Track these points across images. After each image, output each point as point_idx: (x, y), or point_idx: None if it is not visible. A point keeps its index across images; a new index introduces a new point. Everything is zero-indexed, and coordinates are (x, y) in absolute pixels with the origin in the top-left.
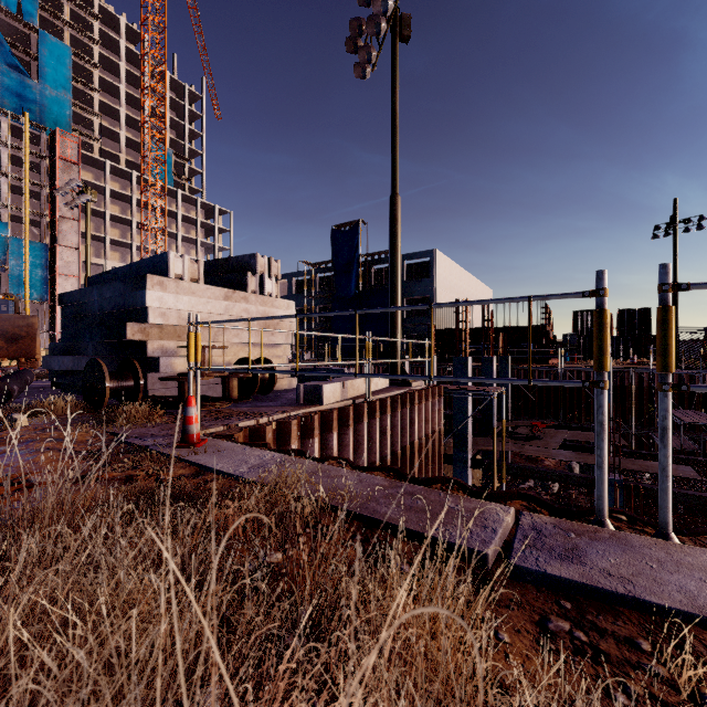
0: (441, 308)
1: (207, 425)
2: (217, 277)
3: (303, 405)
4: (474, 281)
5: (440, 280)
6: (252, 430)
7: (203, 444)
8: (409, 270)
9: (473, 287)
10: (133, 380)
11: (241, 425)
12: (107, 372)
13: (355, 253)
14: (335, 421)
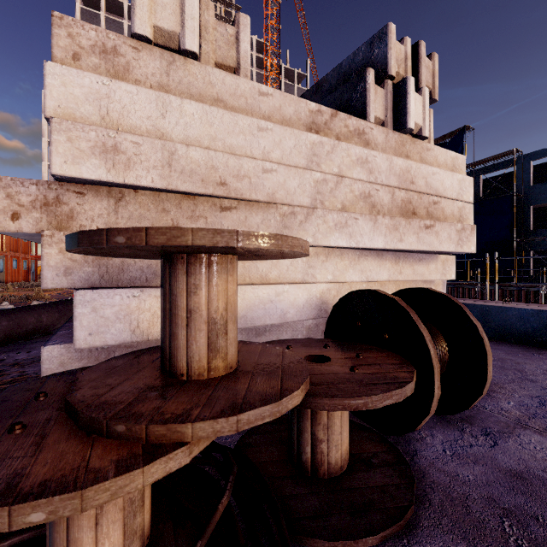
0: None
1: None
2: None
3: None
4: None
5: None
6: None
7: None
8: (534, 173)
9: None
10: None
11: None
12: None
13: None
14: None
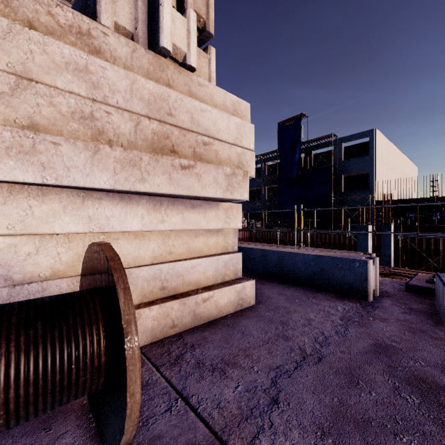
0: (379, 182)
1: None
2: None
3: None
4: (404, 159)
5: (378, 156)
6: None
7: None
8: (344, 152)
9: (404, 165)
10: None
11: None
12: None
13: (297, 141)
14: None
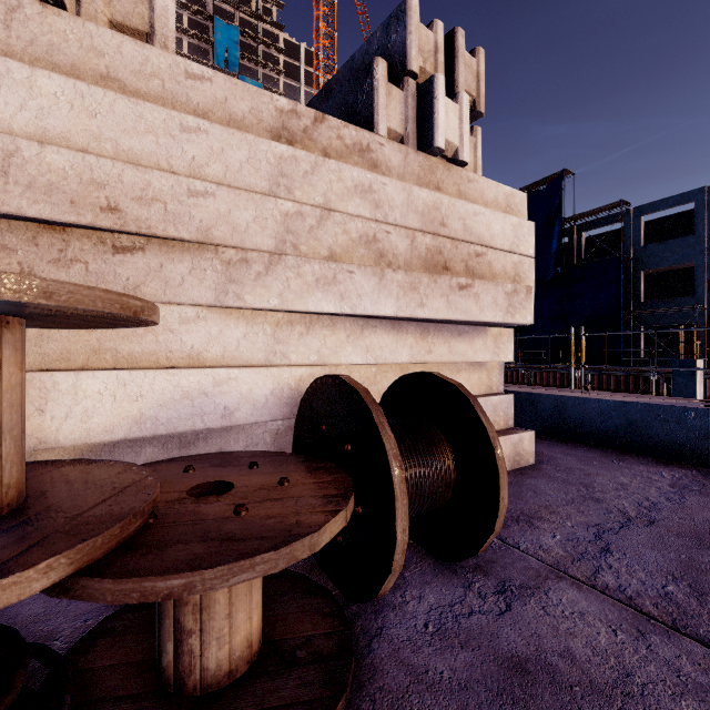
0: None
1: None
2: None
3: None
4: None
5: None
6: None
7: None
8: (645, 231)
9: None
10: None
11: None
12: None
13: (555, 218)
14: None
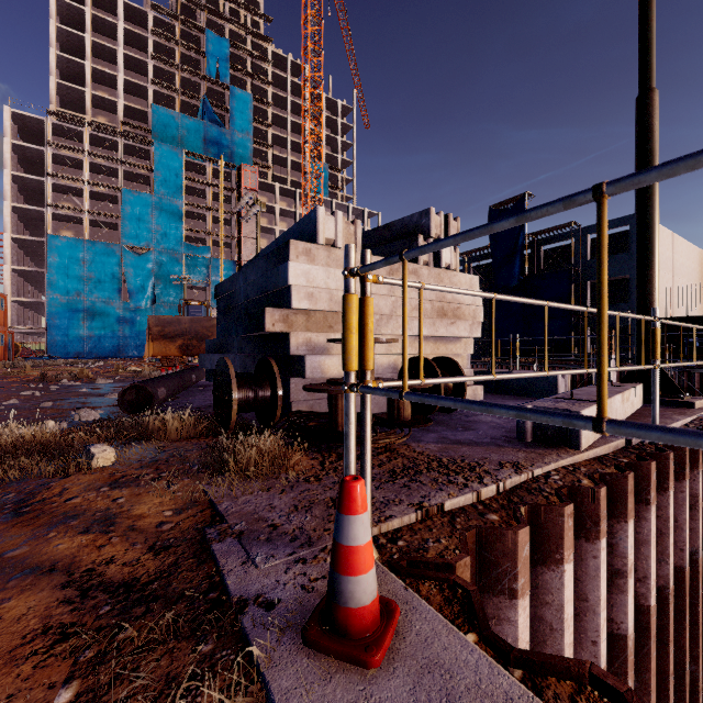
0: None
1: (379, 503)
2: (376, 250)
3: (538, 448)
4: (695, 252)
5: None
6: (483, 534)
7: (389, 638)
8: (593, 246)
9: (694, 261)
10: (269, 389)
11: (448, 507)
12: (234, 378)
13: (518, 233)
14: (630, 496)
